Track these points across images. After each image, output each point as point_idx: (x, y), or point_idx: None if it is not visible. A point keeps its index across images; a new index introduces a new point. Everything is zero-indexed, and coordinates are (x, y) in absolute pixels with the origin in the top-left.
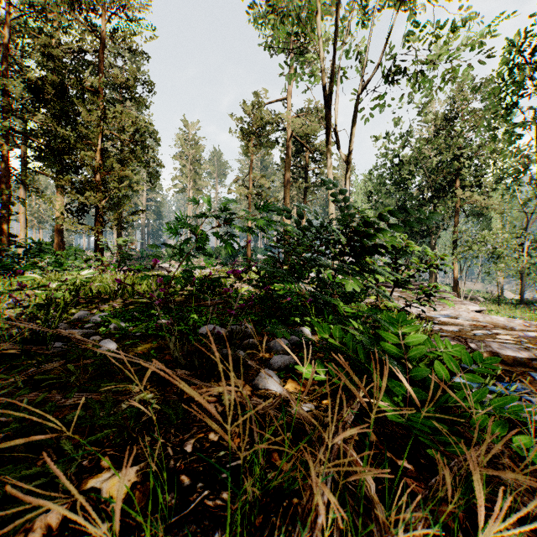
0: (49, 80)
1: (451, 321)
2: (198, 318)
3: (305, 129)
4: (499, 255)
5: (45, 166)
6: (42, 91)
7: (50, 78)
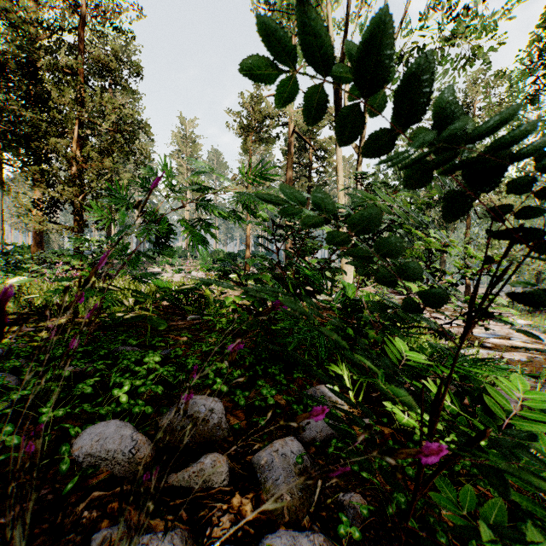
0: (12, 53)
1: (506, 344)
2: (135, 366)
3: None
4: (515, 259)
5: (13, 157)
6: (4, 67)
7: (13, 51)
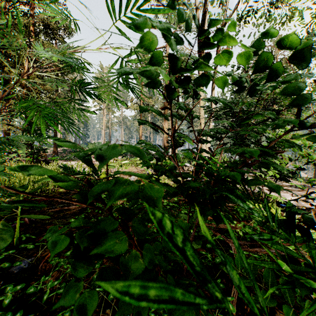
0: None
1: None
2: None
3: None
4: None
5: None
6: None
7: None
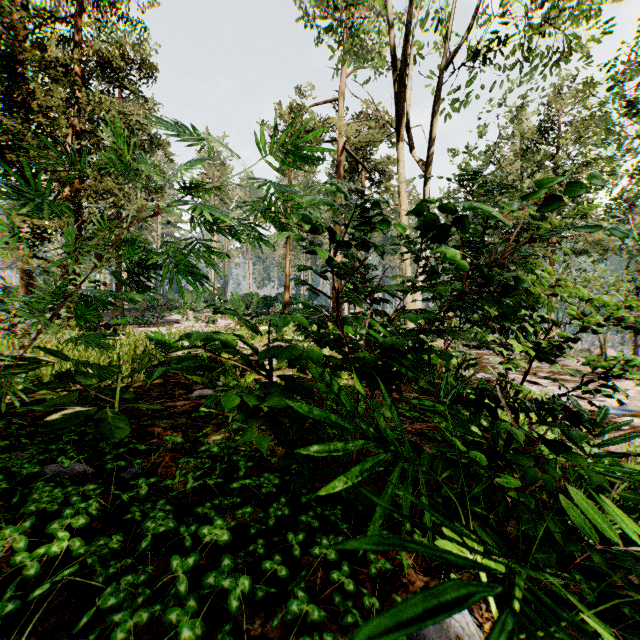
0: None
1: None
2: (27, 543)
3: (362, 138)
4: None
5: None
6: None
7: None
